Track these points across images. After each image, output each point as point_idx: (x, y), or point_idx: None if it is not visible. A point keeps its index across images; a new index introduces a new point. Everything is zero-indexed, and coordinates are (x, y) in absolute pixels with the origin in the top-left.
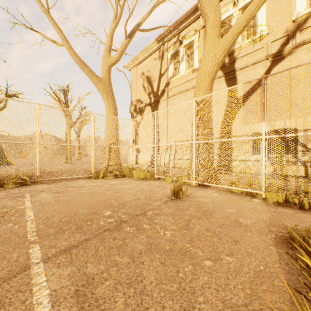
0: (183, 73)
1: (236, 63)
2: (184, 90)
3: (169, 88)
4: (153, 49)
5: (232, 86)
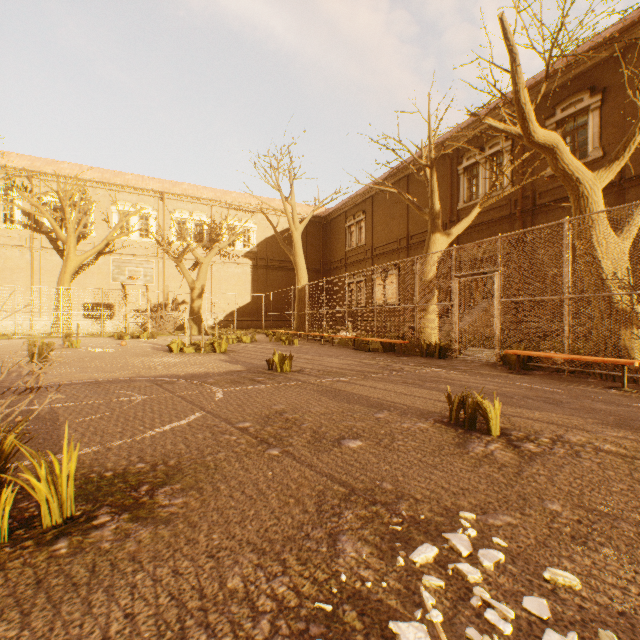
0: None
1: None
2: None
3: None
4: None
5: None
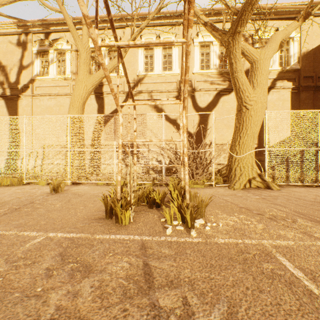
0: (54, 76)
1: (104, 88)
2: (55, 94)
3: (35, 86)
4: (9, 30)
5: (101, 104)
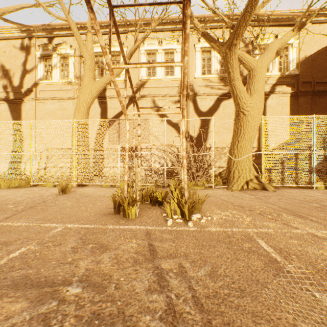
0: (57, 81)
1: (107, 92)
2: (58, 98)
3: (38, 90)
4: (13, 34)
5: (104, 108)
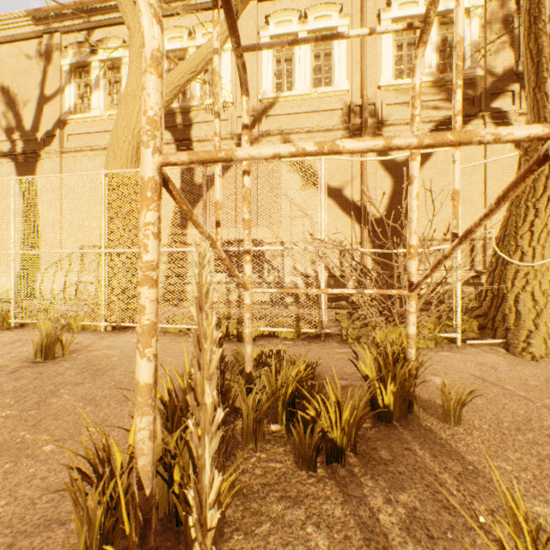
0: (99, 113)
1: (194, 129)
2: (101, 147)
3: (66, 133)
4: (21, 30)
5: None
